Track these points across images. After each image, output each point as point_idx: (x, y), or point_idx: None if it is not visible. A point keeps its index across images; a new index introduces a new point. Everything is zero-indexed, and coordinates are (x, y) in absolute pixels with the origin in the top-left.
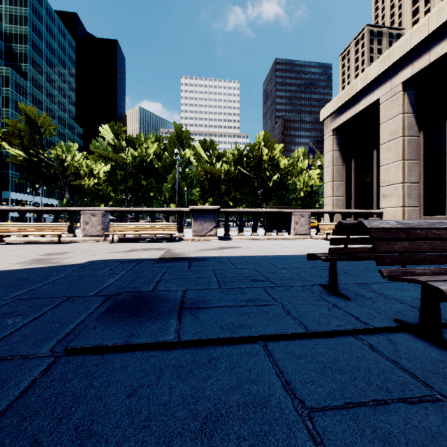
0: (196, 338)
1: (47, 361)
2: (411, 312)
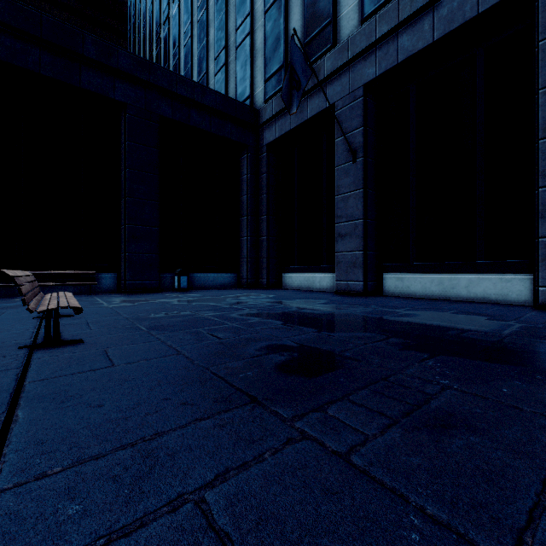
0: (5, 405)
1: (12, 492)
2: (6, 345)
